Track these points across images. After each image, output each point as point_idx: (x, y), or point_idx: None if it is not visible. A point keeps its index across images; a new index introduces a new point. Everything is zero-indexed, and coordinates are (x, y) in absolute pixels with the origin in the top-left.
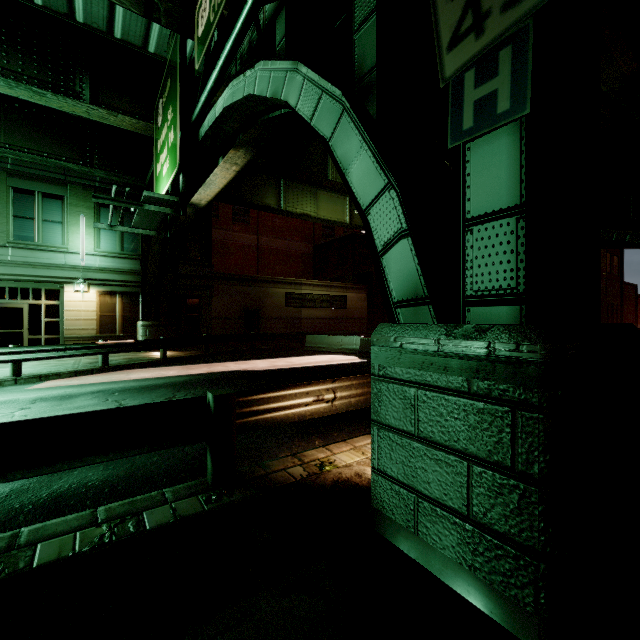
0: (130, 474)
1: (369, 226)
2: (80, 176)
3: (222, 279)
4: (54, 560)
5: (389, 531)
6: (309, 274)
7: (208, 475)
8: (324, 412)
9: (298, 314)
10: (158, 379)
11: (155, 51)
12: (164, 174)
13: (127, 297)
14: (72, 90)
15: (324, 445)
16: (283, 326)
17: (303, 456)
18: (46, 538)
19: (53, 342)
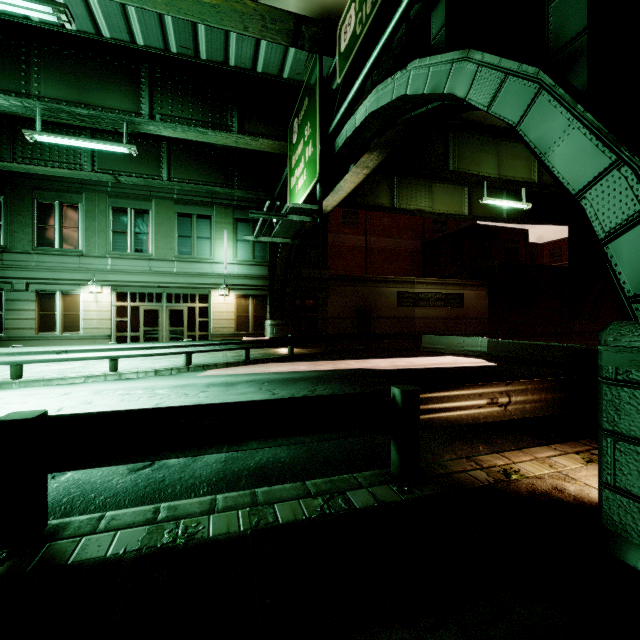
0: (311, 456)
1: (583, 212)
2: (223, 197)
3: (337, 280)
4: (293, 520)
5: (638, 560)
6: (418, 272)
7: (392, 466)
8: (498, 416)
9: (410, 314)
10: (294, 373)
11: (288, 76)
12: (300, 186)
13: (257, 299)
14: (225, 125)
15: (497, 452)
16: (395, 326)
17: (479, 460)
18: (278, 500)
19: (204, 338)
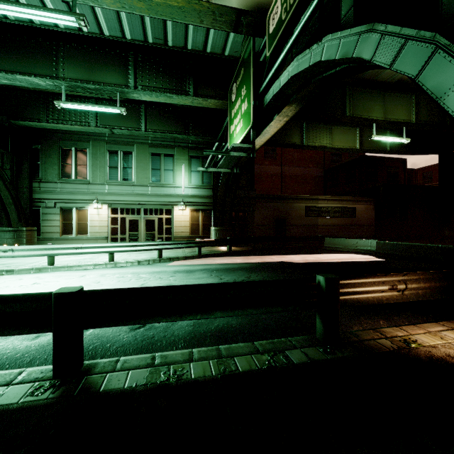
0: (254, 324)
1: None
2: (181, 141)
3: (261, 198)
4: (249, 370)
5: None
6: (320, 192)
7: (318, 334)
8: (397, 299)
9: (315, 222)
10: (233, 264)
11: (228, 54)
12: (238, 131)
13: (205, 212)
14: (184, 91)
15: (396, 325)
16: (303, 231)
17: (382, 331)
18: (236, 355)
19: (168, 239)
